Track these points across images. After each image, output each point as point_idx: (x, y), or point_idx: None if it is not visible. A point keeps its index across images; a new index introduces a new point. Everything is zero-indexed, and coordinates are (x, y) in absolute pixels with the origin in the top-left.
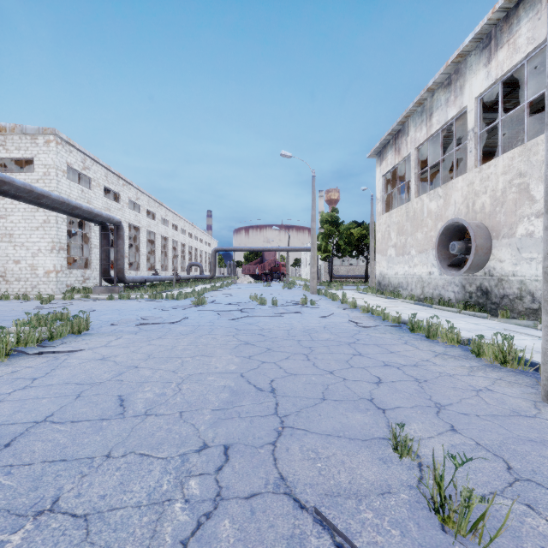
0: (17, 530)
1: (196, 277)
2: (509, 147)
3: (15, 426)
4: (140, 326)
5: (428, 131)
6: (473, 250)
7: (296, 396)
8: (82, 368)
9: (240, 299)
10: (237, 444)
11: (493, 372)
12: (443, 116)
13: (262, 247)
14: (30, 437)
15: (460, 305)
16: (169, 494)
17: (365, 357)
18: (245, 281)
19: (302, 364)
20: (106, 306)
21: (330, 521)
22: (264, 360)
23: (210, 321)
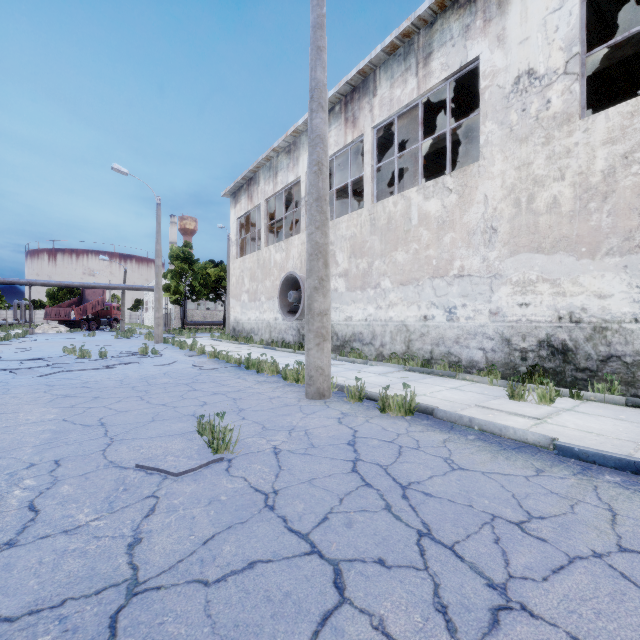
0: None
1: None
2: (340, 213)
3: None
4: None
5: (275, 187)
6: (302, 299)
7: (127, 423)
8: None
9: (46, 353)
10: (68, 457)
11: (289, 387)
12: (285, 178)
13: (82, 283)
14: None
15: (296, 346)
16: (5, 490)
17: (199, 391)
18: (51, 330)
19: (135, 403)
20: None
21: (145, 465)
22: (91, 406)
23: None
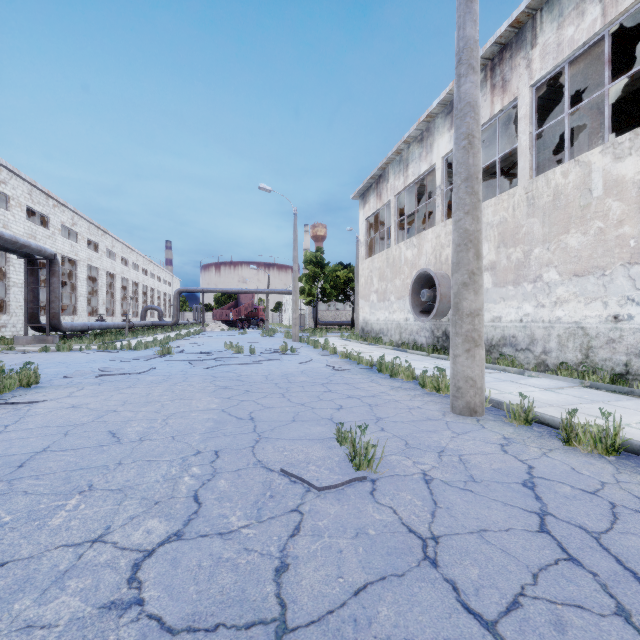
0: (70, 499)
1: (154, 324)
2: None
3: (18, 456)
4: (101, 378)
5: (405, 181)
6: (438, 298)
7: (272, 421)
8: (55, 415)
9: (212, 348)
10: (225, 449)
11: (429, 397)
12: (417, 169)
13: (237, 289)
14: (39, 460)
15: (429, 349)
16: (178, 475)
17: (334, 393)
18: (216, 328)
19: (278, 400)
20: (43, 359)
21: (289, 472)
22: (243, 399)
23: (182, 370)
